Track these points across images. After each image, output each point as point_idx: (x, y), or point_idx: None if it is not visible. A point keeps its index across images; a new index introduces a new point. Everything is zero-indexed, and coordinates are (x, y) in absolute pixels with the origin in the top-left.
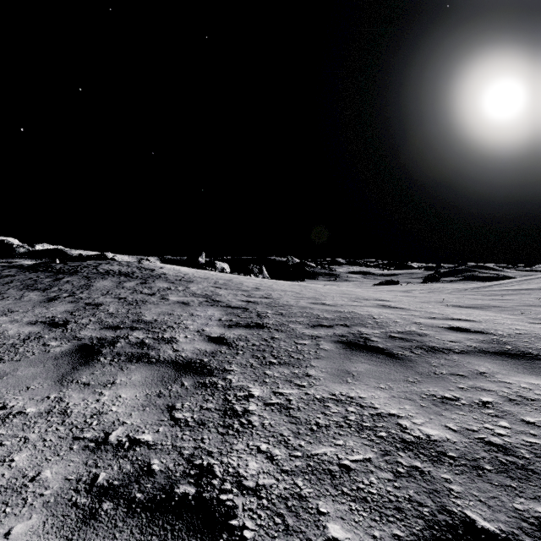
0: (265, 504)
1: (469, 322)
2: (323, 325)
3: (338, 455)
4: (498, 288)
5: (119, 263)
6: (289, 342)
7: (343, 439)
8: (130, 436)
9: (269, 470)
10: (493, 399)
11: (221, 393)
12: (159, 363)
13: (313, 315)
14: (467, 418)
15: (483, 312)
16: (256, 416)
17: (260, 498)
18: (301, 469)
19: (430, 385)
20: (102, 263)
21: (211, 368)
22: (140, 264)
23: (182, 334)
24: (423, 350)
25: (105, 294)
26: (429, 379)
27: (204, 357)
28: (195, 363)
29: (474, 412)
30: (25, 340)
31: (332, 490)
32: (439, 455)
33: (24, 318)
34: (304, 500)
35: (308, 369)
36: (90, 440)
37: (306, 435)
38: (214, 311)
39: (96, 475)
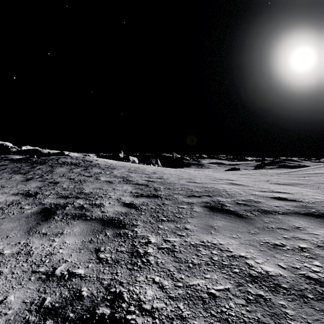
0: (158, 323)
1: (286, 194)
2: (195, 195)
3: (207, 285)
4: (300, 172)
5: (71, 157)
6: (174, 207)
7: (210, 273)
8: (69, 270)
9: (160, 296)
10: (307, 245)
11: (130, 240)
12: (91, 220)
13: (188, 189)
14: (291, 259)
15: (293, 187)
16: (152, 256)
17: (154, 318)
18: (182, 296)
19: (265, 235)
20: (61, 157)
21: (124, 223)
22: (84, 158)
23: (107, 201)
24: (259, 212)
25: (61, 176)
26: (264, 232)
27: (120, 216)
28: (114, 220)
29: (296, 254)
30: (9, 205)
31: (204, 312)
32: (276, 286)
33: (10, 191)
34: (185, 320)
35: (186, 224)
36: (42, 273)
37: (185, 271)
38: (127, 187)
39: (44, 299)
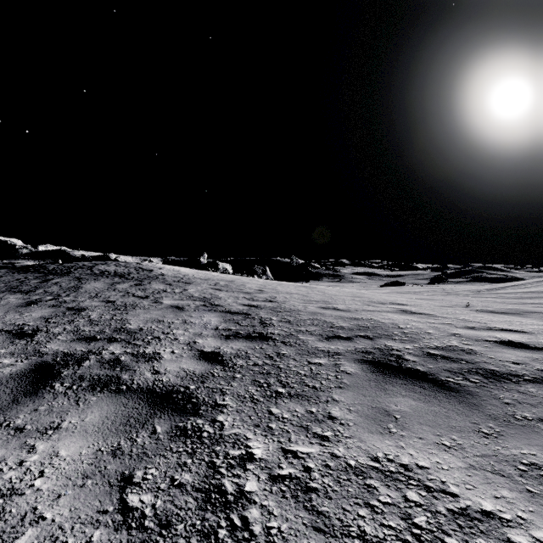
0: None
1: (520, 334)
2: (339, 336)
3: None
4: (515, 290)
5: (117, 263)
6: (300, 361)
7: None
8: None
9: None
10: None
11: (205, 450)
12: (129, 393)
13: (325, 323)
14: None
15: (523, 319)
16: (256, 507)
17: None
18: None
19: (519, 441)
20: (99, 263)
21: (198, 401)
22: (139, 264)
23: (168, 348)
24: (481, 376)
25: (93, 297)
26: (513, 430)
27: (191, 382)
28: (177, 393)
29: None
30: None
31: None
32: None
33: None
34: None
35: (330, 407)
36: None
37: None
38: (211, 317)
39: None
